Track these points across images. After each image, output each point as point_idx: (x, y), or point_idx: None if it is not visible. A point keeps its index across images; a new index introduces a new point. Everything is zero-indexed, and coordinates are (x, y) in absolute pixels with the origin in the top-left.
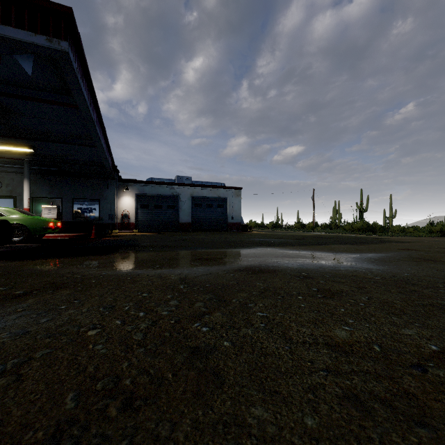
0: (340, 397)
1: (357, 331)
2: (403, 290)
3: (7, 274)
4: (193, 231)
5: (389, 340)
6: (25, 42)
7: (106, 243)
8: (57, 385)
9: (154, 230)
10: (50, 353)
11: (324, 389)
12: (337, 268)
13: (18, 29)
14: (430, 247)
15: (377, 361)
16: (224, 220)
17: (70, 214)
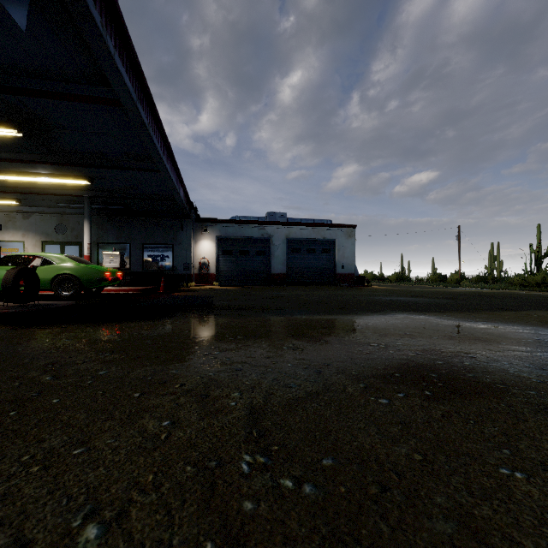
0: None
1: None
2: None
3: None
4: (289, 285)
5: None
6: None
7: (169, 301)
8: None
9: (238, 283)
10: None
11: None
12: None
13: None
14: None
15: None
16: (331, 269)
17: (140, 263)
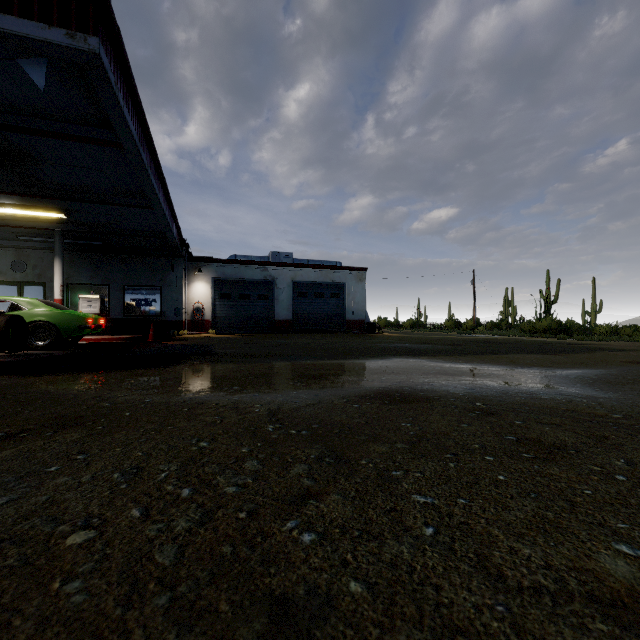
0: None
1: None
2: None
3: None
4: (295, 333)
5: None
6: (34, 40)
7: (166, 350)
8: None
9: (238, 331)
10: None
11: None
12: (534, 394)
13: (23, 19)
14: None
15: None
16: (340, 316)
17: (120, 308)
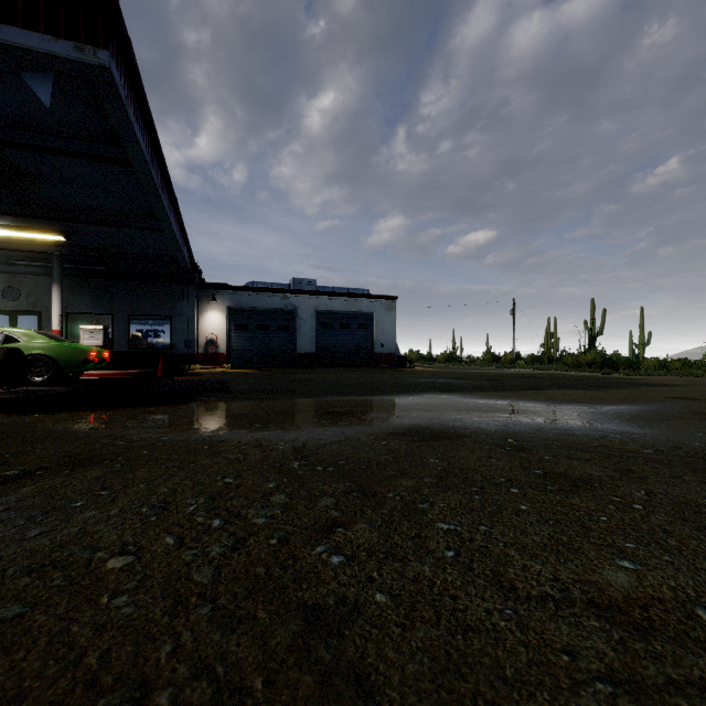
0: None
1: (650, 572)
2: None
3: (6, 439)
4: (319, 367)
5: None
6: (39, 53)
7: (178, 386)
8: (8, 705)
9: (256, 365)
10: (18, 615)
11: None
12: (568, 431)
13: (28, 31)
14: None
15: None
16: (368, 348)
17: (125, 340)
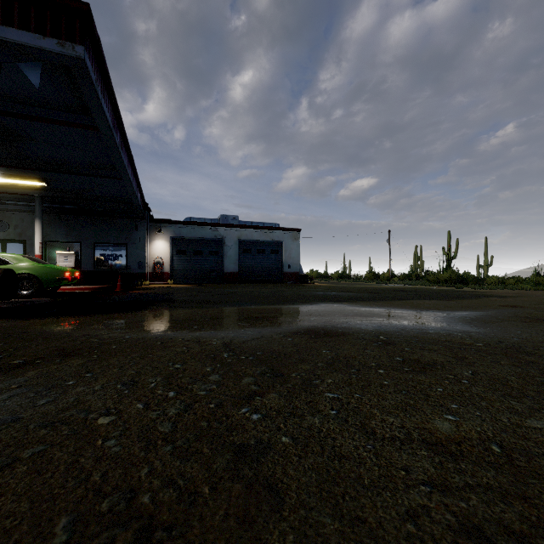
0: (454, 530)
1: (465, 422)
2: (517, 361)
3: (8, 338)
4: (241, 283)
5: (512, 436)
6: (31, 47)
7: (133, 298)
8: (46, 503)
9: (192, 281)
10: (43, 452)
11: (429, 516)
12: (425, 330)
13: (22, 31)
14: (540, 304)
15: (499, 470)
16: (278, 269)
17: (91, 262)
